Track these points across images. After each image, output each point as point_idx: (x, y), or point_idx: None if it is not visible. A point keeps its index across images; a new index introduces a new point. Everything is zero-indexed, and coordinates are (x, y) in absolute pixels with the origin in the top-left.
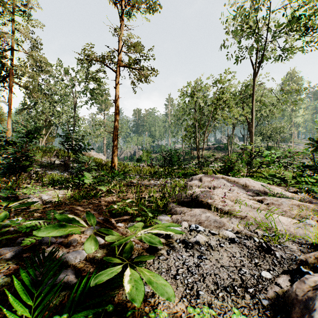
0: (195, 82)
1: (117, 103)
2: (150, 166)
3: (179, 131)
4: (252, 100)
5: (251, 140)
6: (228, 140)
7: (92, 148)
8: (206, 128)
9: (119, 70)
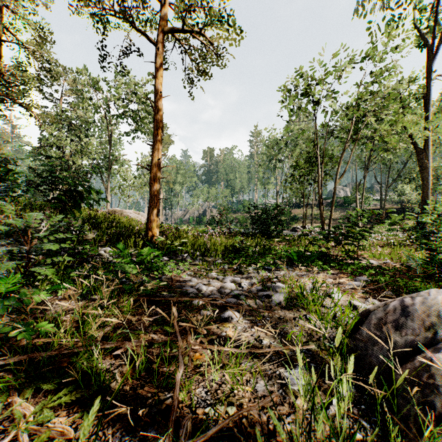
0: (318, 62)
1: (157, 108)
2: (226, 235)
3: (272, 179)
4: (427, 104)
5: (425, 184)
6: (356, 190)
7: (102, 198)
8: (341, 157)
9: (162, 40)
